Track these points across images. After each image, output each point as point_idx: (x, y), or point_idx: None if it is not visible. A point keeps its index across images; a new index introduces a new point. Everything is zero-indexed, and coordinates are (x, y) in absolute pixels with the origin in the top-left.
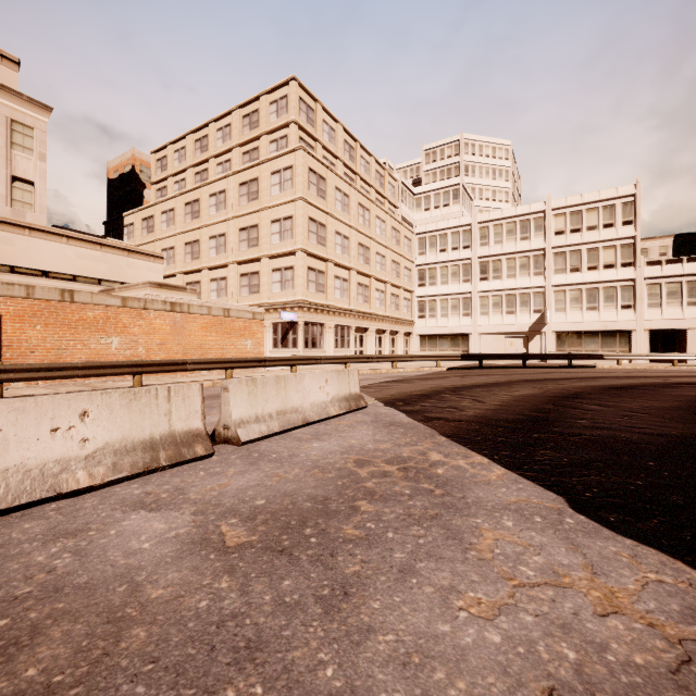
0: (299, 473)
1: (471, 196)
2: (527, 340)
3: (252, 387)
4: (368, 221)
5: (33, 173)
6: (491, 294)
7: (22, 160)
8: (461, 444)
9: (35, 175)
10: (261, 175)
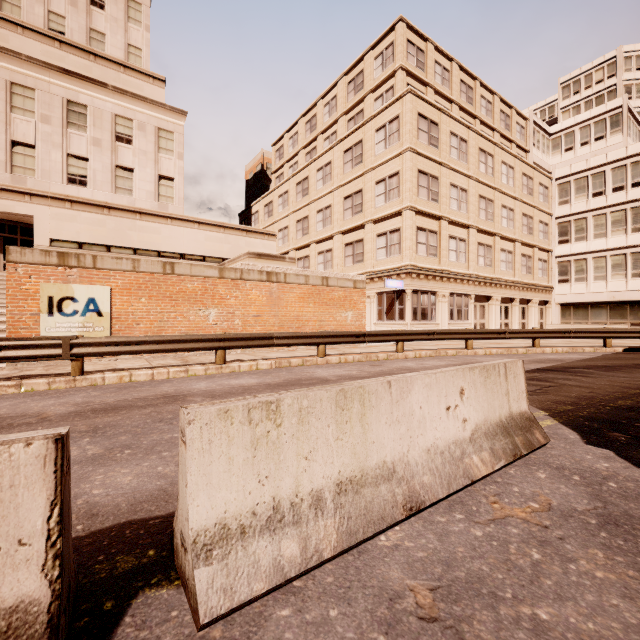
0: None
1: (639, 120)
2: None
3: (266, 425)
4: (490, 168)
5: (173, 171)
6: None
7: (165, 161)
8: None
9: (175, 172)
10: (365, 136)
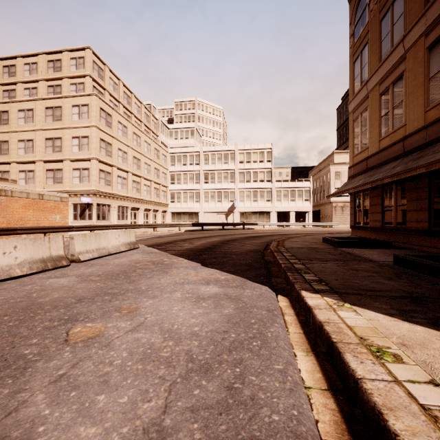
0: (112, 267)
1: (201, 134)
2: (227, 216)
3: (84, 237)
4: (139, 143)
5: None
6: (210, 191)
7: None
8: (177, 256)
9: None
10: (64, 105)
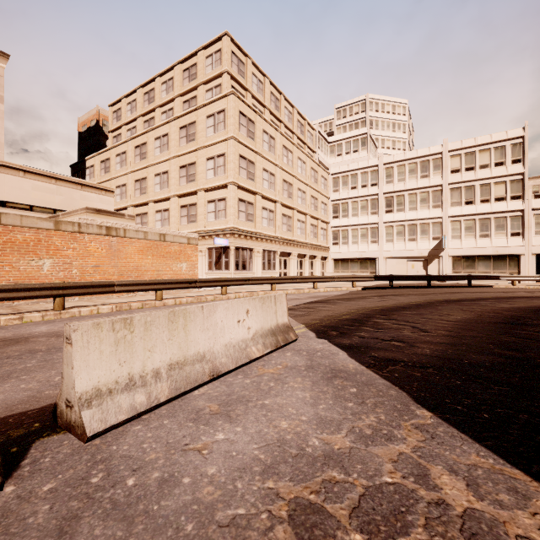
0: None
1: (376, 144)
2: (427, 263)
3: (124, 332)
4: (291, 161)
5: None
6: (395, 224)
7: None
8: (470, 435)
9: None
10: (198, 119)
